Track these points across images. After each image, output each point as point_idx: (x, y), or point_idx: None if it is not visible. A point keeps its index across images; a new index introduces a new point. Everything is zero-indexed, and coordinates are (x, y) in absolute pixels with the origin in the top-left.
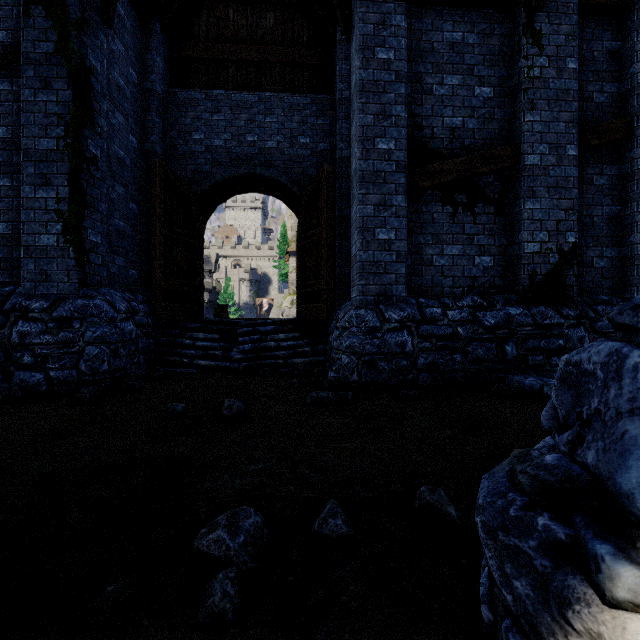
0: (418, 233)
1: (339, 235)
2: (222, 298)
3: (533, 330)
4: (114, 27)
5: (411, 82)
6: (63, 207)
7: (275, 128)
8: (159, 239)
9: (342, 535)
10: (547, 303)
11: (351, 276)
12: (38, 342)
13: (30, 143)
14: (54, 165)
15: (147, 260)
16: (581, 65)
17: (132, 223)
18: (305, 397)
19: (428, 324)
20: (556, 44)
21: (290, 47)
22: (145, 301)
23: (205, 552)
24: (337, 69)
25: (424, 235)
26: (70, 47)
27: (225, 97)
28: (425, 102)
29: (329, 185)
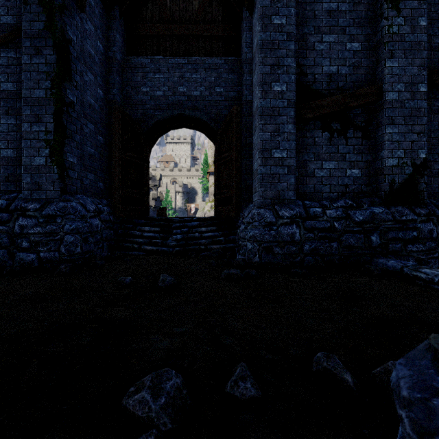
0: (303, 153)
1: (244, 157)
2: (164, 204)
3: (393, 224)
4: (87, 13)
5: (298, 41)
6: (50, 137)
7: (199, 82)
8: (118, 161)
9: (251, 397)
10: (403, 204)
11: (253, 185)
12: (32, 232)
13: (27, 93)
14: (44, 108)
15: (110, 176)
16: (429, 23)
17: (99, 150)
18: (220, 273)
19: (311, 220)
20: (410, 7)
21: (209, 24)
22: (108, 204)
23: (131, 411)
24: (243, 38)
25: (308, 154)
26: (54, 25)
27: (164, 61)
28: (309, 55)
29: (237, 120)
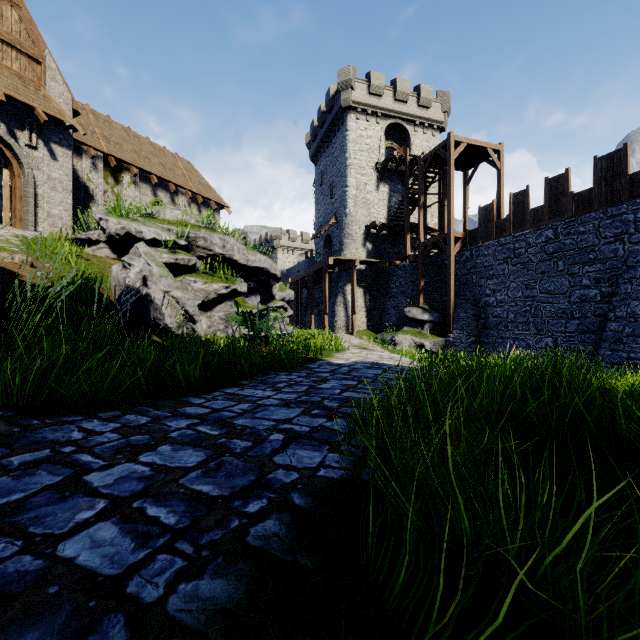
0: None
1: None
2: None
3: None
4: None
5: None
6: None
7: None
8: None
9: None
10: None
11: None
12: None
13: None
14: None
15: None
16: None
17: None
18: None
19: None
20: None
21: None
22: None
23: None
24: None
25: None
26: None
27: None
28: None
29: None
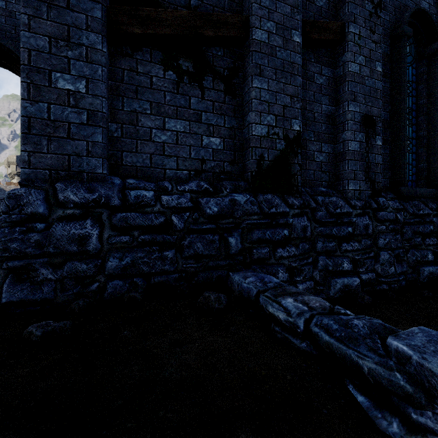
0: (131, 97)
1: None
2: None
3: (259, 219)
4: None
5: None
6: None
7: None
8: None
9: None
10: (274, 191)
11: None
12: None
13: None
14: None
15: None
16: None
17: None
18: None
19: (132, 211)
20: None
21: None
22: None
23: None
24: None
25: (140, 101)
26: None
27: None
28: None
29: None
